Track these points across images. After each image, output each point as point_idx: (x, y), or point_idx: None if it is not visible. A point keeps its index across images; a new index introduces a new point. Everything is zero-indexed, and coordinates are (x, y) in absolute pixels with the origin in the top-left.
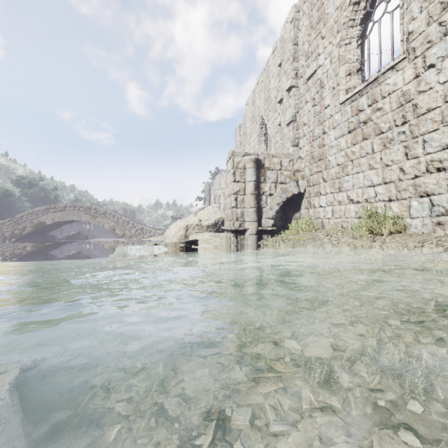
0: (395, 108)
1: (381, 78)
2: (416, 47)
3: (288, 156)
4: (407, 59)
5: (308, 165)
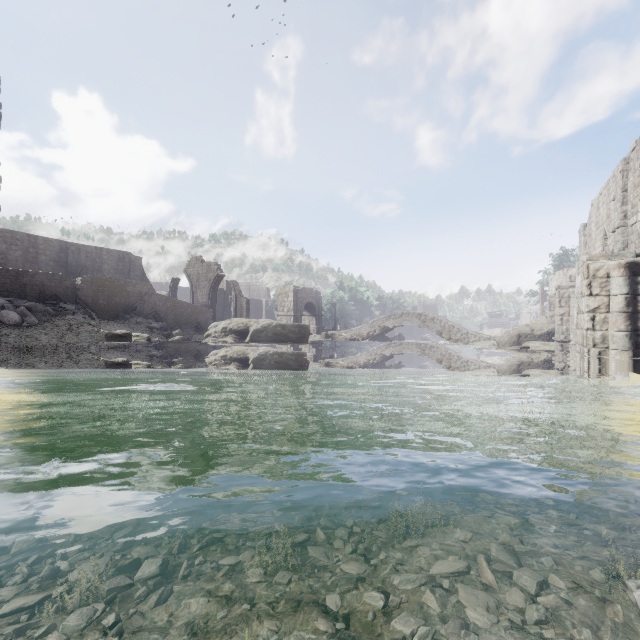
0: None
1: None
2: None
3: None
4: None
5: None
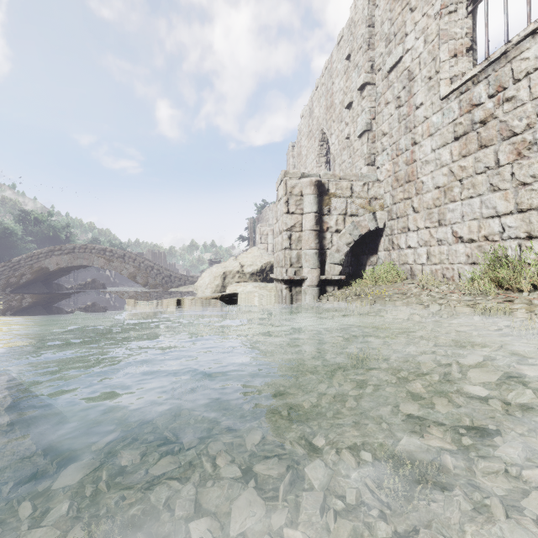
0: None
1: (513, 52)
2: None
3: (362, 178)
4: None
5: (389, 190)
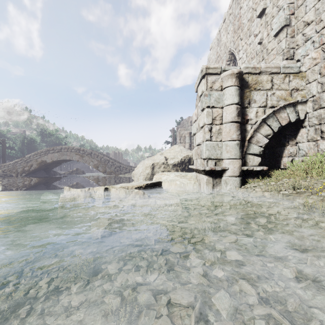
0: None
1: None
2: None
3: (283, 69)
4: None
5: (316, 78)
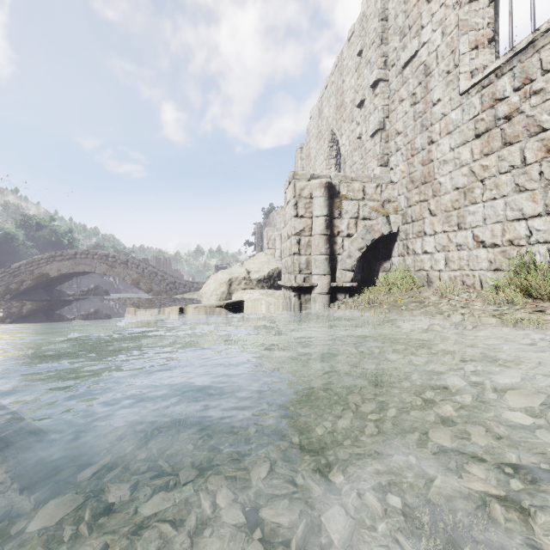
0: None
1: (542, 40)
2: None
3: (375, 179)
4: None
5: (404, 192)
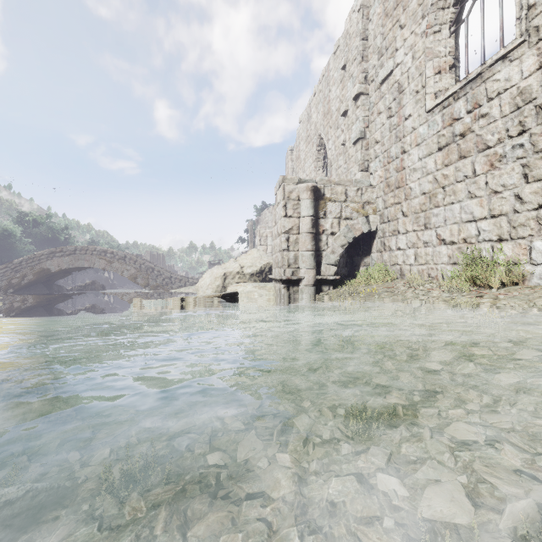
0: (508, 113)
1: (487, 73)
2: (540, 25)
3: (356, 183)
4: (526, 44)
5: (381, 195)
